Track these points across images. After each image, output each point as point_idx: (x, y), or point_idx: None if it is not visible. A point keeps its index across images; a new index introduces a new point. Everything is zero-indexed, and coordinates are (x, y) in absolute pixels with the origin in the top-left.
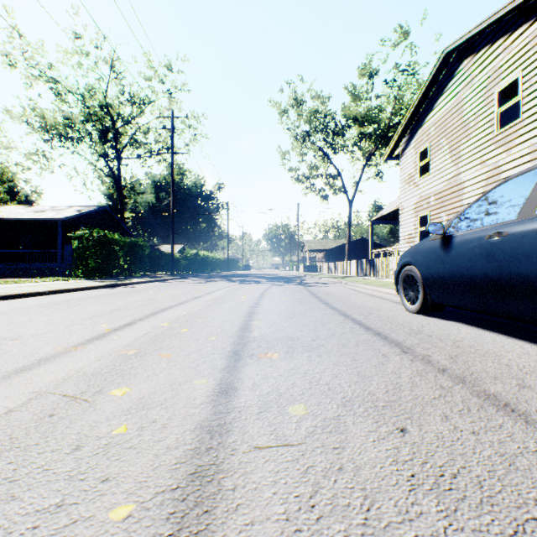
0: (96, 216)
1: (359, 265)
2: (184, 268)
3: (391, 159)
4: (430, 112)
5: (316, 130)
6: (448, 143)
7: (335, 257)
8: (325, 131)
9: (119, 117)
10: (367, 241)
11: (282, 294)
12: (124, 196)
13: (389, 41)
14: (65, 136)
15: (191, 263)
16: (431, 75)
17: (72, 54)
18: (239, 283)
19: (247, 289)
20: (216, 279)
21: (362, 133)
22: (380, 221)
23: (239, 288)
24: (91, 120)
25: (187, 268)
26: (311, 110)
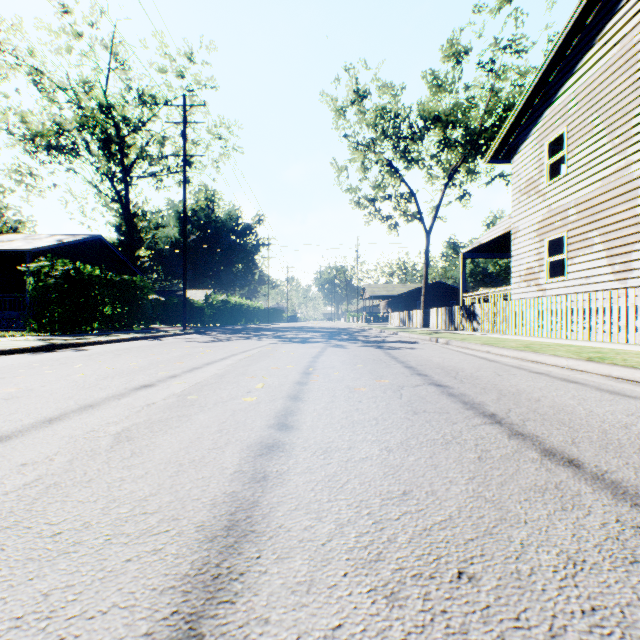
0: (87, 249)
1: (447, 314)
2: (209, 318)
3: (496, 162)
4: (569, 78)
5: (384, 133)
6: (605, 120)
7: (404, 305)
8: (395, 136)
9: (124, 121)
10: (444, 285)
11: (350, 374)
12: (135, 227)
13: (486, 7)
14: (56, 147)
15: (219, 313)
16: (576, 14)
17: (57, 33)
18: (273, 341)
19: (279, 355)
20: (243, 335)
21: (445, 137)
22: (475, 254)
23: (267, 353)
24: (87, 125)
25: (213, 320)
26: (377, 107)
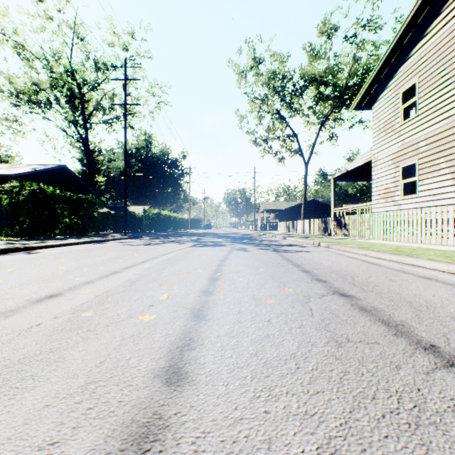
0: (55, 175)
1: (323, 224)
2: (146, 226)
3: (360, 109)
4: (420, 40)
5: (275, 90)
6: (450, 71)
7: (288, 217)
8: (282, 93)
9: (84, 82)
10: (317, 202)
11: (254, 280)
12: (93, 160)
13: None
14: (35, 101)
15: (153, 222)
16: None
17: (34, 17)
18: (190, 245)
19: (192, 258)
20: (168, 239)
21: (320, 93)
22: (342, 179)
23: (182, 256)
24: (57, 85)
25: (149, 227)
26: (269, 71)
